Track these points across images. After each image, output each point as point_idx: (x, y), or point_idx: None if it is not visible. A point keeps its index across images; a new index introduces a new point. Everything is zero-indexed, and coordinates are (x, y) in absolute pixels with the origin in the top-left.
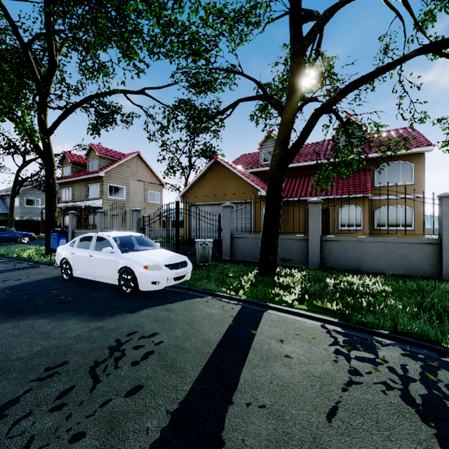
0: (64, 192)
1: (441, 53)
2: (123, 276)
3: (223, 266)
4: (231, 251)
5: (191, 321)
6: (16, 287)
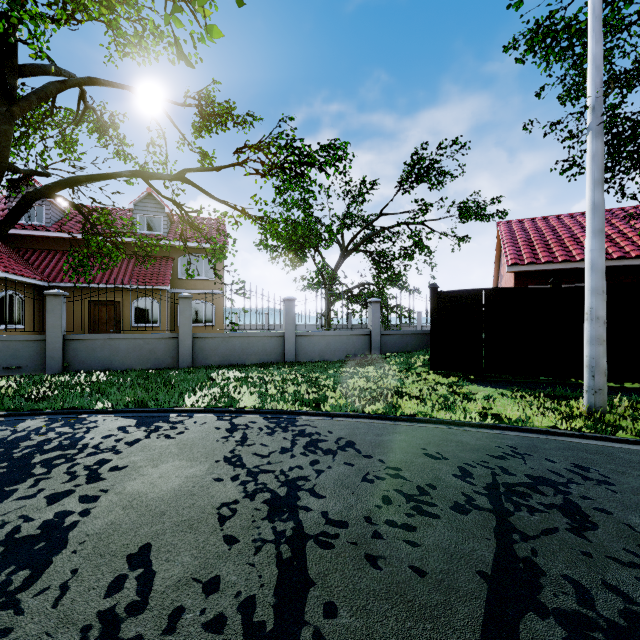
0: None
1: (147, 182)
2: None
3: None
4: None
5: None
6: None
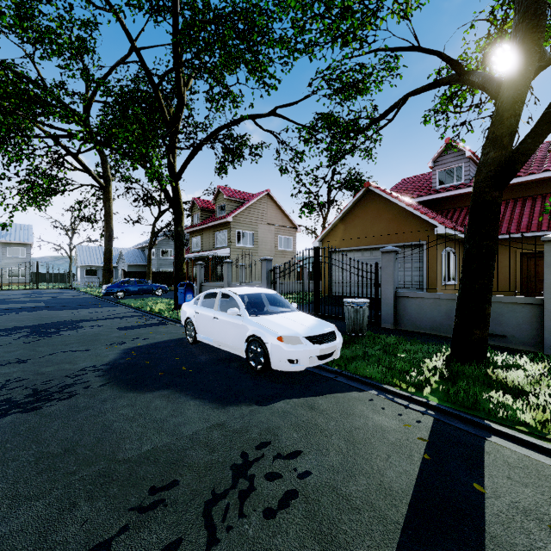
0: (193, 241)
1: None
2: (252, 348)
3: (386, 340)
4: (395, 316)
5: (352, 437)
6: (142, 348)
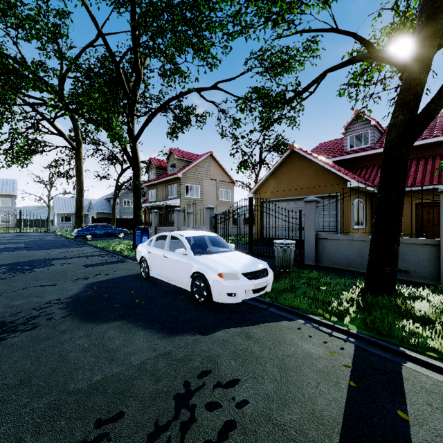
0: (150, 193)
1: None
2: (196, 283)
3: (309, 275)
4: (316, 255)
5: (284, 365)
6: (103, 282)
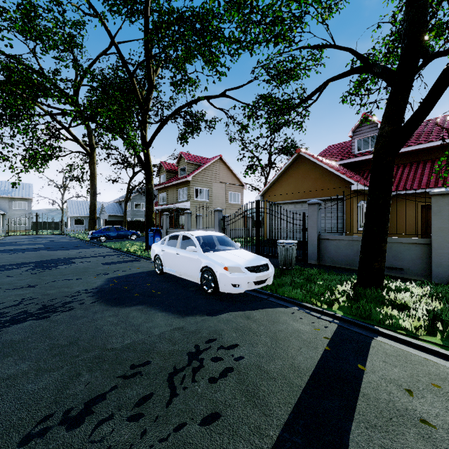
0: (160, 197)
1: None
2: (205, 276)
3: (309, 272)
4: (318, 254)
5: (275, 336)
6: (122, 277)
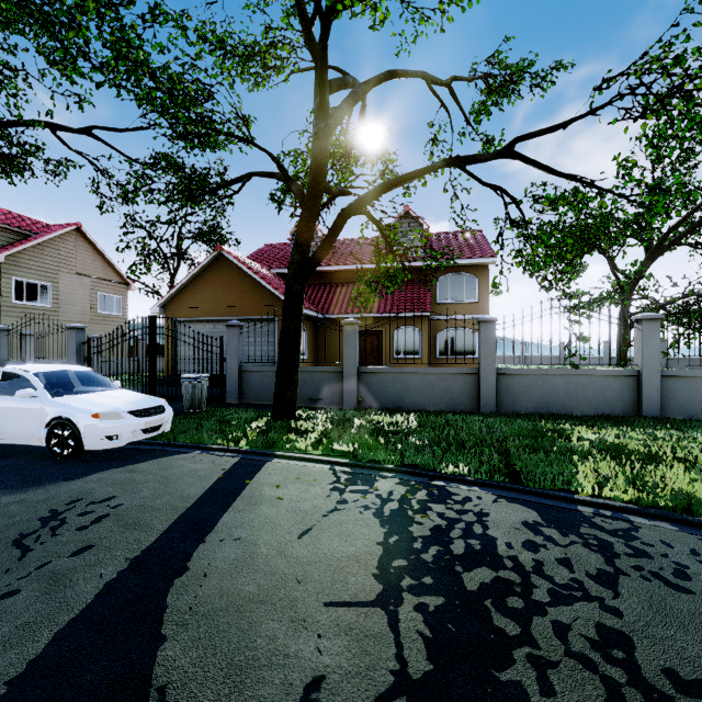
0: None
1: (465, 170)
2: (56, 432)
3: (225, 413)
4: (240, 391)
5: (166, 480)
6: None
